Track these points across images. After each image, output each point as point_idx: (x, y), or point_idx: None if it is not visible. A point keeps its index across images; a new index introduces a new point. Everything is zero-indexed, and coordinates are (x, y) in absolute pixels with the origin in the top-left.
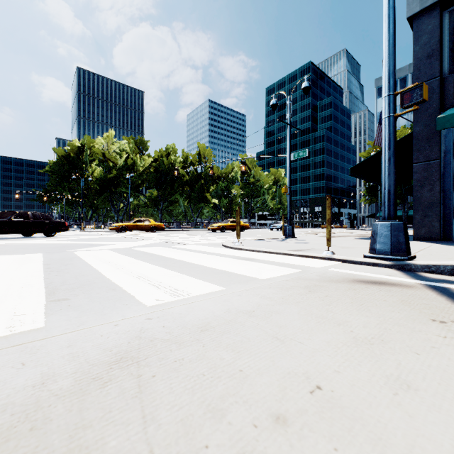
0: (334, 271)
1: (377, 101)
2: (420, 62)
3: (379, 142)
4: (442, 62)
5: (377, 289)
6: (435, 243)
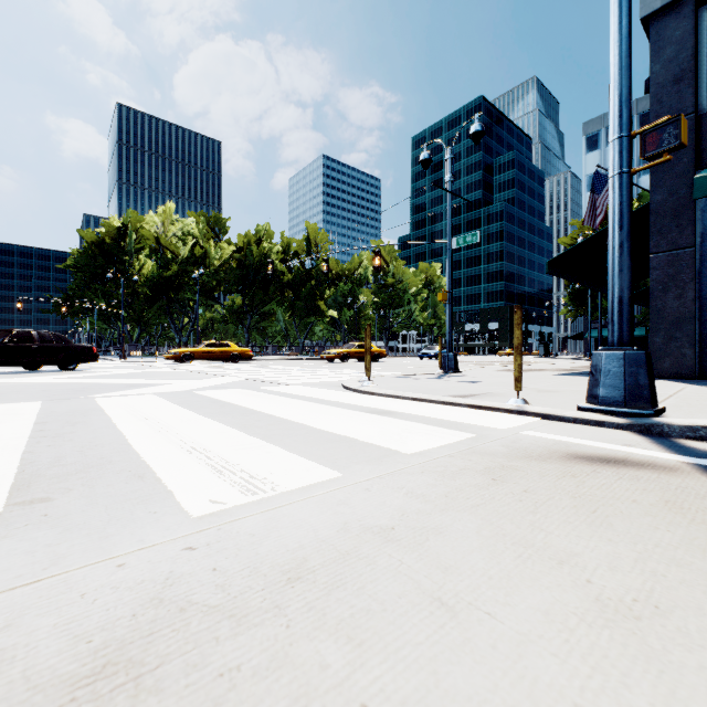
0: (531, 436)
1: (586, 157)
2: (662, 89)
3: (592, 220)
4: (697, 89)
5: (613, 476)
6: (688, 384)
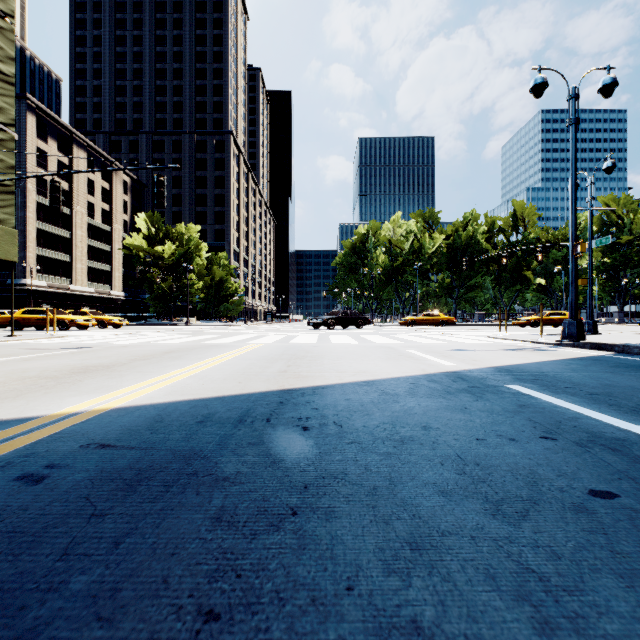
0: (515, 344)
1: None
2: None
3: None
4: None
5: (508, 346)
6: None
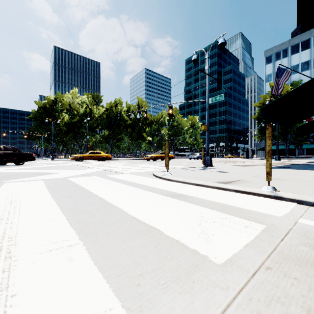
0: (313, 227)
1: (266, 66)
2: None
3: (276, 91)
4: None
5: None
6: None
